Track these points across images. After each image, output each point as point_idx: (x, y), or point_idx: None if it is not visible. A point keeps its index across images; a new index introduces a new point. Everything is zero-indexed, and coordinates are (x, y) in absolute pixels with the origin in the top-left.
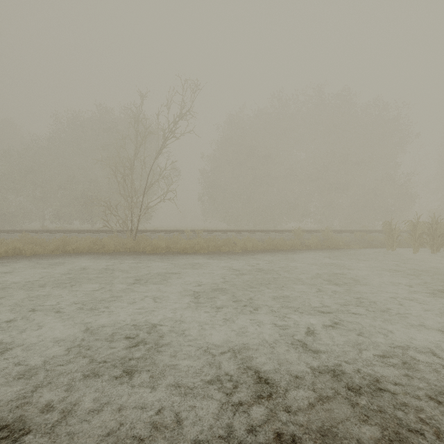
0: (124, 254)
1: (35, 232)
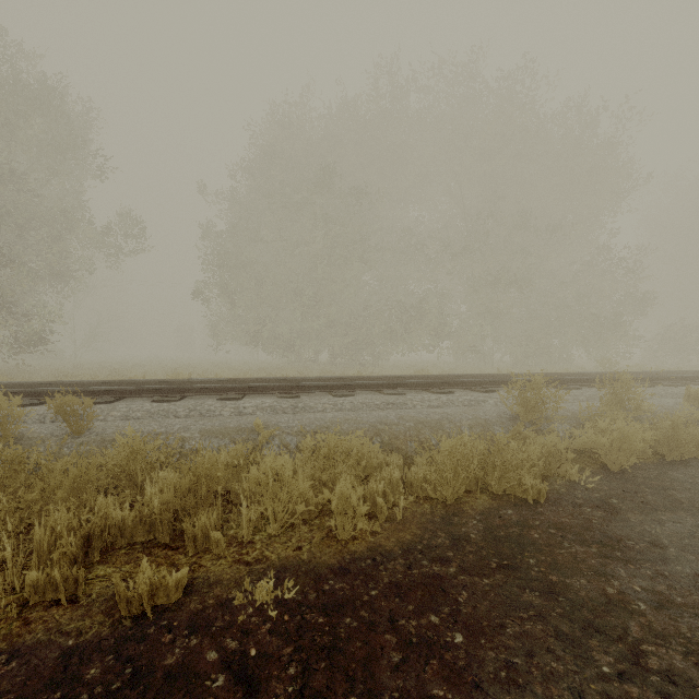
0: None
1: None
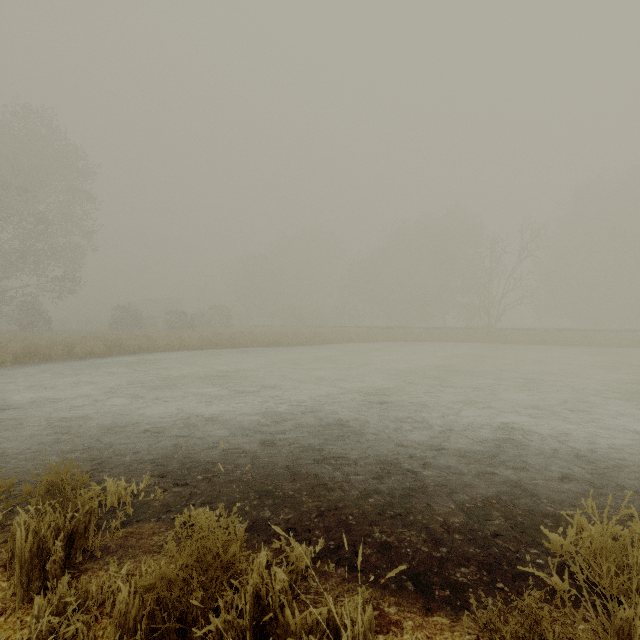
0: (495, 343)
1: (402, 328)
